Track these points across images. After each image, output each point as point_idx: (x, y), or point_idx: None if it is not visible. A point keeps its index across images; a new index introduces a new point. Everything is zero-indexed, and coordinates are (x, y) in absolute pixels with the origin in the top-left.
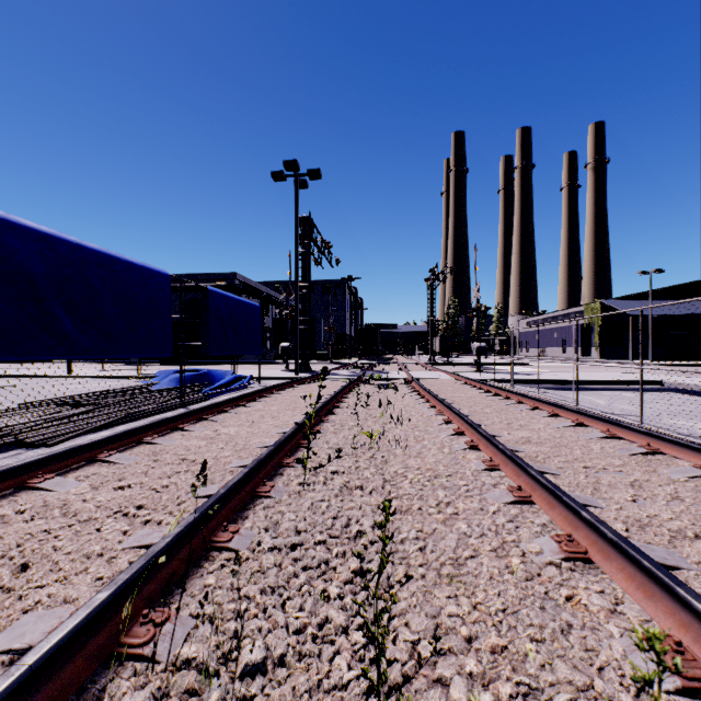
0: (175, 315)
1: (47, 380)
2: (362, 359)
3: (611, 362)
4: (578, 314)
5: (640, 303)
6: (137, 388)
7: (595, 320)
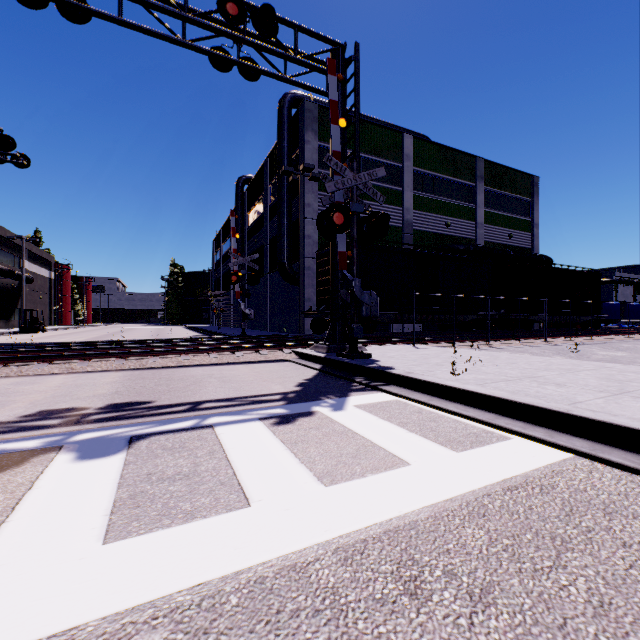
0: None
1: None
2: None
3: None
4: None
5: None
6: None
7: None
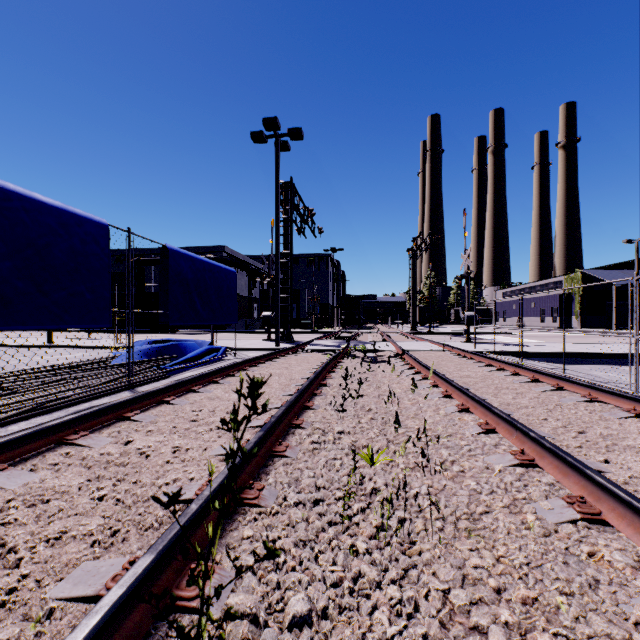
0: (154, 284)
1: (23, 350)
2: (344, 328)
3: (595, 331)
4: (557, 284)
5: (623, 273)
6: (94, 362)
7: (575, 290)
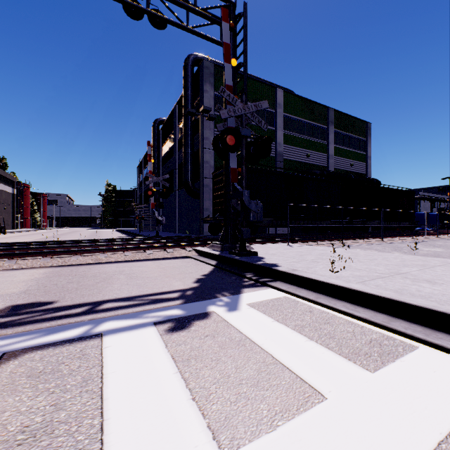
0: None
1: None
2: None
3: None
4: None
5: None
6: None
7: None
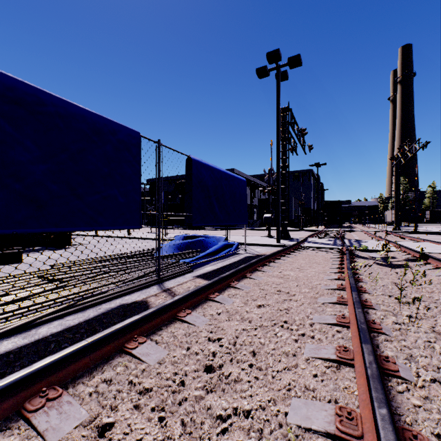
0: None
1: (113, 240)
2: (326, 227)
3: None
4: None
5: None
6: (143, 252)
7: None
